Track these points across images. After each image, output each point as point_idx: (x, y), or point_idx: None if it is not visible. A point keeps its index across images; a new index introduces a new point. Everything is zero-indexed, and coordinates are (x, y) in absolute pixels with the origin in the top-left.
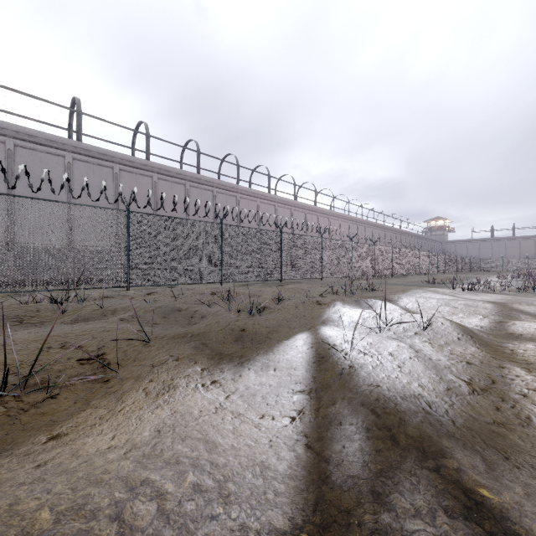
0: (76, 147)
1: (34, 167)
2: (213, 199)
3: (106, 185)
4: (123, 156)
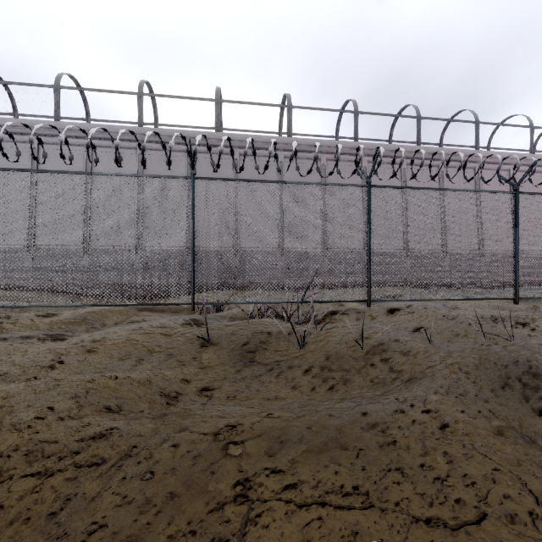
0: (287, 144)
1: (253, 173)
2: (439, 177)
3: (314, 179)
4: (330, 143)
